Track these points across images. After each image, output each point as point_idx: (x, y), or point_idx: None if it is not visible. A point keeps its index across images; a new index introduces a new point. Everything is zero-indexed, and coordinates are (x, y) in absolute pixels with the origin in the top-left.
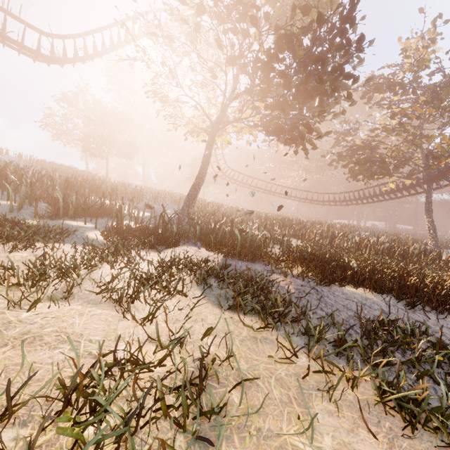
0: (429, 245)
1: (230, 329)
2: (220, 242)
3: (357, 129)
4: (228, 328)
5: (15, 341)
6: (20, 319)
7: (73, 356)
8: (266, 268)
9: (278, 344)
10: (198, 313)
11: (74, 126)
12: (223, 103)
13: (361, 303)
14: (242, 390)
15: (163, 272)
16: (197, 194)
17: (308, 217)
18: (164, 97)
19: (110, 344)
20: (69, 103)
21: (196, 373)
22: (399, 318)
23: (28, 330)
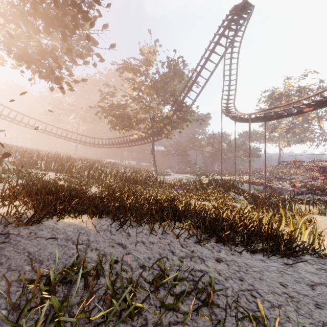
0: (153, 173)
1: None
2: None
3: (115, 93)
4: None
5: None
6: None
7: None
8: None
9: None
10: None
11: None
12: None
13: (66, 239)
14: None
15: None
16: None
17: (84, 156)
18: None
19: None
20: None
21: None
22: (79, 262)
23: None
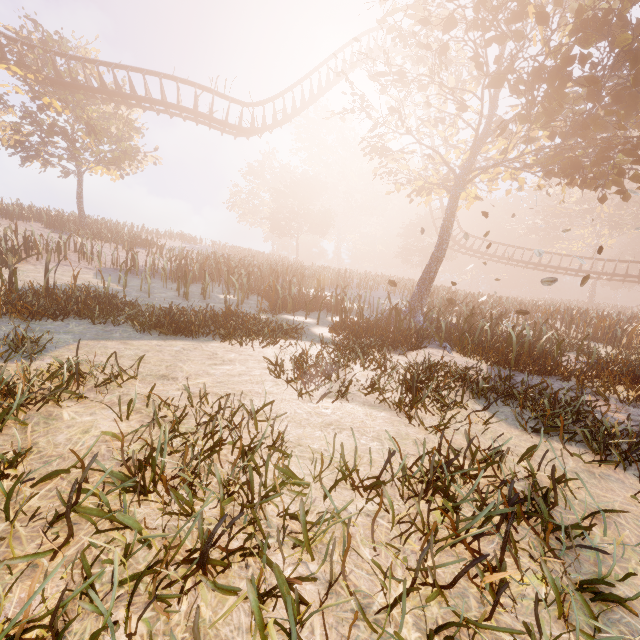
0: None
1: (547, 456)
2: (477, 345)
3: None
4: (554, 451)
5: (326, 429)
6: (316, 411)
7: (384, 451)
8: (566, 386)
9: (632, 485)
10: (493, 431)
11: (260, 203)
12: (475, 143)
13: None
14: (604, 521)
15: (430, 378)
16: (434, 277)
17: (615, 306)
18: (385, 150)
19: (412, 447)
20: (256, 176)
21: (527, 493)
22: None
23: (330, 422)
